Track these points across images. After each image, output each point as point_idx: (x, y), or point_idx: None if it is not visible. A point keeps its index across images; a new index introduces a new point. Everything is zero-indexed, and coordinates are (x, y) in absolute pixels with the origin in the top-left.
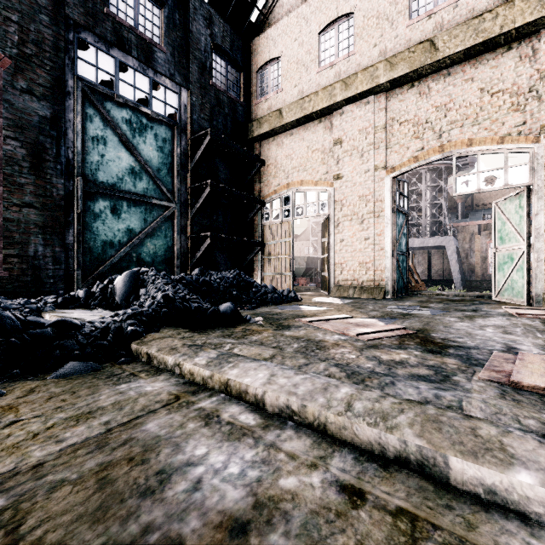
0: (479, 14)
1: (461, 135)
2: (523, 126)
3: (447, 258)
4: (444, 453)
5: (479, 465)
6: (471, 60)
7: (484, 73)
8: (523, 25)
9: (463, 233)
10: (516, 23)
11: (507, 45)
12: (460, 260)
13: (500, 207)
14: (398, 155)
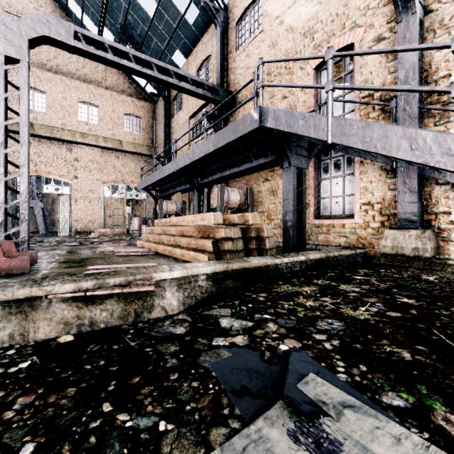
0: (52, 125)
1: (46, 169)
2: (68, 173)
3: (35, 215)
4: (43, 240)
5: (47, 240)
6: (50, 140)
7: (55, 148)
8: (68, 140)
9: (47, 198)
10: (65, 138)
11: (63, 142)
12: (45, 217)
13: (61, 199)
14: (13, 166)
